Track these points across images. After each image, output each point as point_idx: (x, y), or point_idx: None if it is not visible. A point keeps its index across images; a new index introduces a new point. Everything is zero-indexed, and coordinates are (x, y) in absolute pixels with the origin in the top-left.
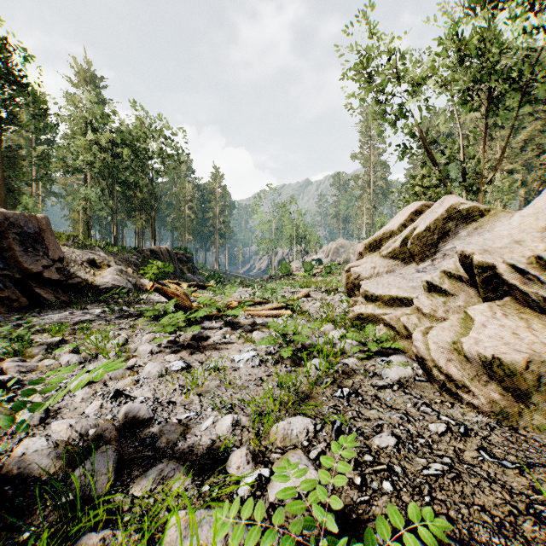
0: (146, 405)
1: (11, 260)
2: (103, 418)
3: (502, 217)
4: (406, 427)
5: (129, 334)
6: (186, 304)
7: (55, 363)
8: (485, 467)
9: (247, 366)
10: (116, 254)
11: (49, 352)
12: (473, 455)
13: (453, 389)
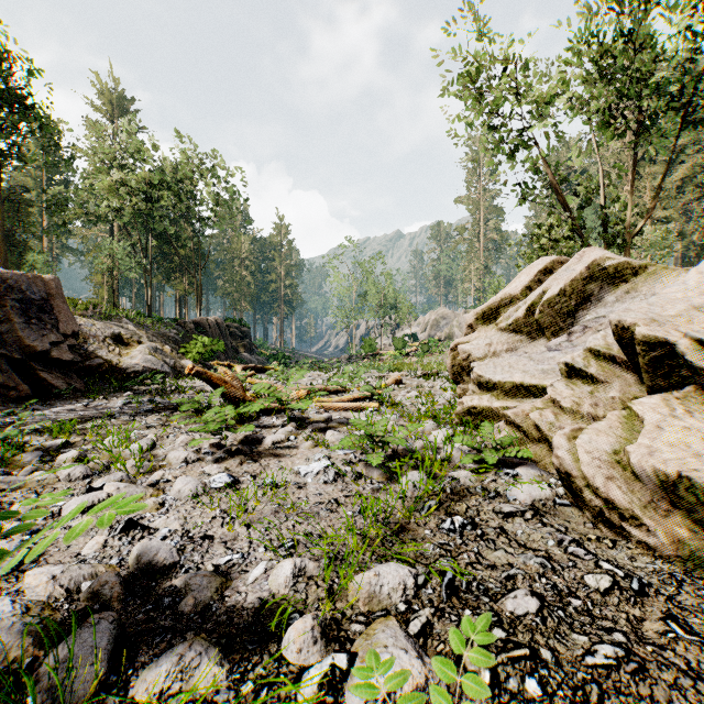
0: (169, 543)
1: (9, 335)
2: (106, 563)
3: (663, 277)
4: (551, 580)
5: (158, 435)
6: (237, 394)
7: (51, 477)
8: (680, 651)
9: (318, 482)
10: (149, 328)
11: (47, 461)
12: (658, 628)
13: (615, 520)
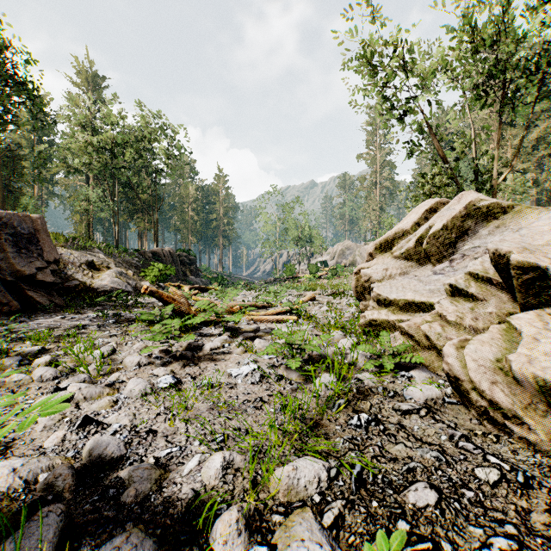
0: (117, 438)
1: (3, 262)
2: (63, 455)
3: (527, 214)
4: (446, 473)
5: (118, 342)
6: (183, 309)
7: (26, 378)
8: None
9: (246, 382)
10: (116, 256)
11: (25, 364)
12: (544, 519)
13: (499, 419)
